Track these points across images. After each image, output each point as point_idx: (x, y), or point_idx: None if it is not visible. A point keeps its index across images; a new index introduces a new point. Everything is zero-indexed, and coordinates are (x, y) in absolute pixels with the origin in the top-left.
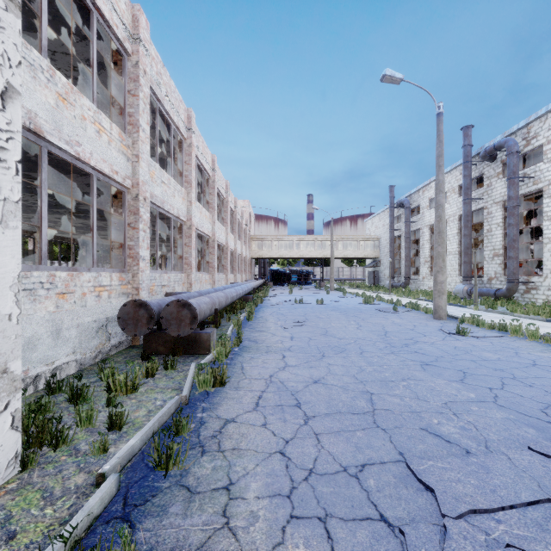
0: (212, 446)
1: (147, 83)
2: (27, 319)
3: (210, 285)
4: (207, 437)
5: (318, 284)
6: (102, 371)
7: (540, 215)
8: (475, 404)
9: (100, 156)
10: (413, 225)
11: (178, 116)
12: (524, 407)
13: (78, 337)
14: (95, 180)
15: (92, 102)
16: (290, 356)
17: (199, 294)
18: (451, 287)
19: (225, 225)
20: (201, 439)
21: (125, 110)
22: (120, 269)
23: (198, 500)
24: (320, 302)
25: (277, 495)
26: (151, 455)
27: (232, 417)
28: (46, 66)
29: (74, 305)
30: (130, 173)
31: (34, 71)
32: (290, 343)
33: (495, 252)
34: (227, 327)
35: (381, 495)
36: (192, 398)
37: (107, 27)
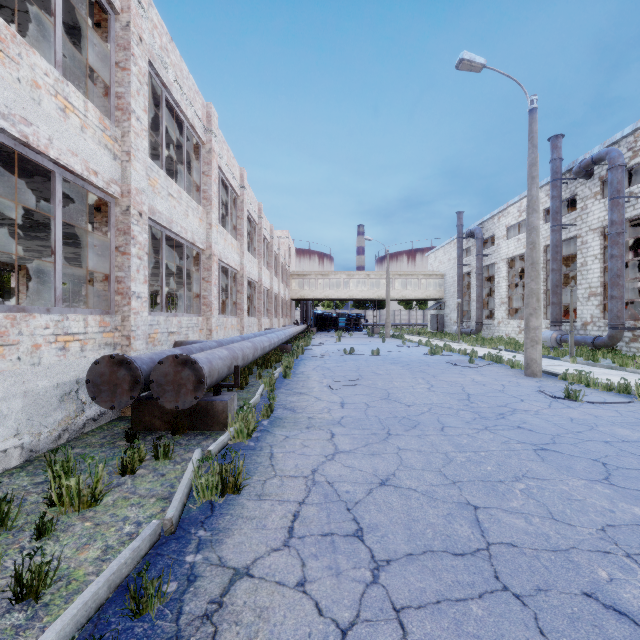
0: None
1: (144, 56)
2: None
3: (238, 331)
4: (193, 620)
5: (370, 330)
6: (52, 467)
7: (637, 247)
8: None
9: (66, 145)
10: (486, 258)
11: (193, 111)
12: None
13: (26, 411)
14: (58, 180)
15: (54, 66)
16: (341, 435)
17: (218, 343)
18: None
19: (258, 257)
20: (180, 625)
21: (111, 89)
22: (102, 310)
23: None
24: (376, 353)
25: None
26: None
27: (245, 563)
28: None
29: (18, 363)
30: (118, 177)
31: None
32: (341, 413)
33: (591, 291)
34: (256, 388)
35: None
36: (185, 517)
37: None
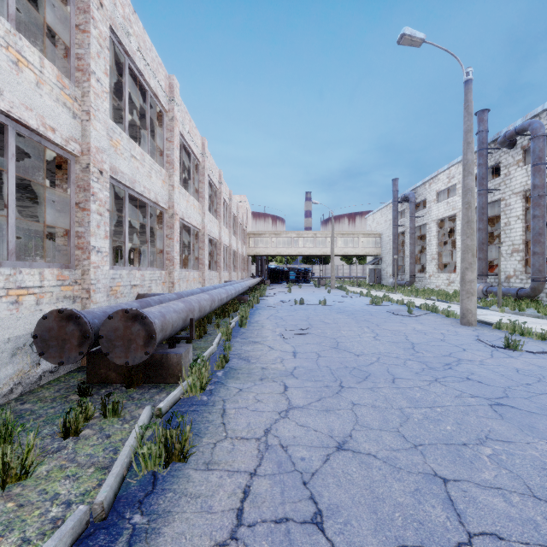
0: None
1: (105, 21)
2: None
3: (200, 284)
4: None
5: (317, 282)
6: None
7: None
8: None
9: (19, 99)
10: (419, 220)
11: (156, 81)
12: None
13: None
14: (11, 134)
15: (7, 19)
16: (294, 388)
17: (178, 295)
18: None
19: (219, 218)
20: None
21: (71, 50)
22: (61, 264)
23: None
24: (323, 303)
25: None
26: None
27: None
28: None
29: None
30: (78, 135)
31: None
32: (293, 363)
33: (514, 248)
34: (214, 337)
35: None
36: (122, 495)
37: None
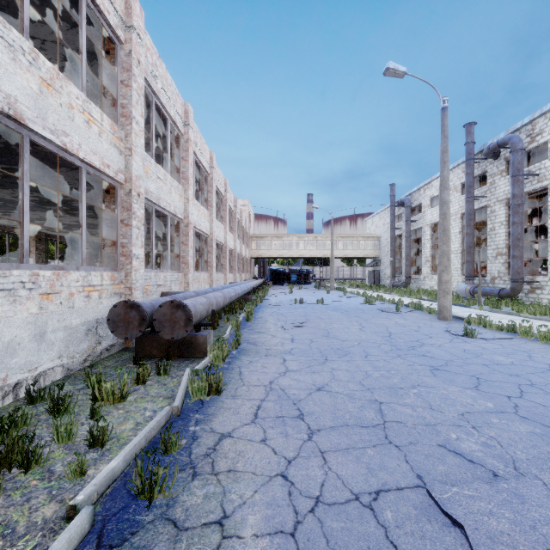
0: (204, 467)
1: (141, 74)
2: (5, 322)
3: (208, 284)
4: (199, 456)
5: (317, 284)
6: (89, 377)
7: (541, 214)
8: (495, 415)
9: (89, 148)
10: (414, 224)
11: (175, 110)
12: (549, 419)
13: (65, 341)
14: (84, 173)
15: (81, 90)
16: (291, 360)
17: (196, 293)
18: (453, 286)
19: (224, 223)
20: (192, 458)
21: (117, 101)
22: (112, 268)
23: (185, 539)
24: (321, 302)
25: (279, 532)
26: (132, 481)
27: (228, 431)
28: (28, 48)
29: (60, 306)
30: (123, 167)
31: (14, 52)
32: (291, 346)
33: (498, 251)
34: (225, 328)
35: (402, 532)
36: (185, 408)
37: (97, 12)
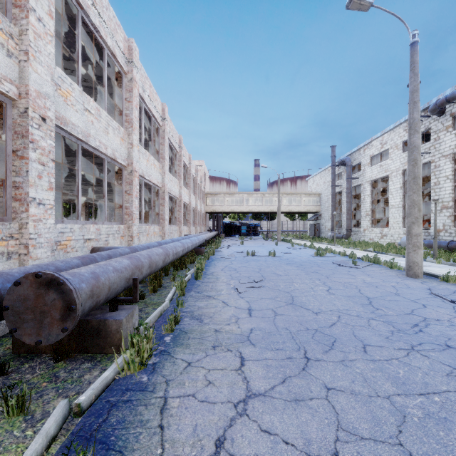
0: None
1: None
2: None
3: (160, 237)
4: None
5: (265, 235)
6: None
7: None
8: None
9: None
10: (354, 181)
11: (114, 41)
12: None
13: None
14: None
15: None
16: (252, 361)
17: (131, 250)
18: (394, 238)
19: (179, 178)
20: None
21: None
22: None
23: None
24: (273, 254)
25: None
26: None
27: None
28: None
29: None
30: (14, 76)
31: None
32: (249, 324)
33: (443, 205)
34: (169, 290)
35: None
36: None
37: None
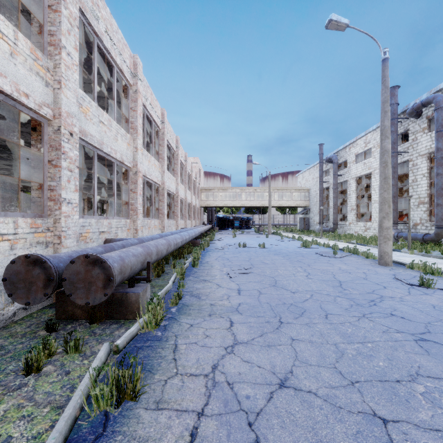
0: None
1: (75, 3)
2: None
3: (160, 230)
4: None
5: (257, 229)
6: None
7: None
8: None
9: None
10: (340, 177)
11: (122, 59)
12: None
13: None
14: None
15: None
16: (239, 323)
17: (139, 240)
18: (376, 231)
19: (176, 175)
20: None
21: (44, 27)
22: (35, 214)
23: None
24: (262, 246)
25: None
26: None
27: None
28: None
29: None
30: (50, 101)
31: None
32: (238, 300)
33: (420, 200)
34: (170, 275)
35: None
36: (72, 438)
37: None
